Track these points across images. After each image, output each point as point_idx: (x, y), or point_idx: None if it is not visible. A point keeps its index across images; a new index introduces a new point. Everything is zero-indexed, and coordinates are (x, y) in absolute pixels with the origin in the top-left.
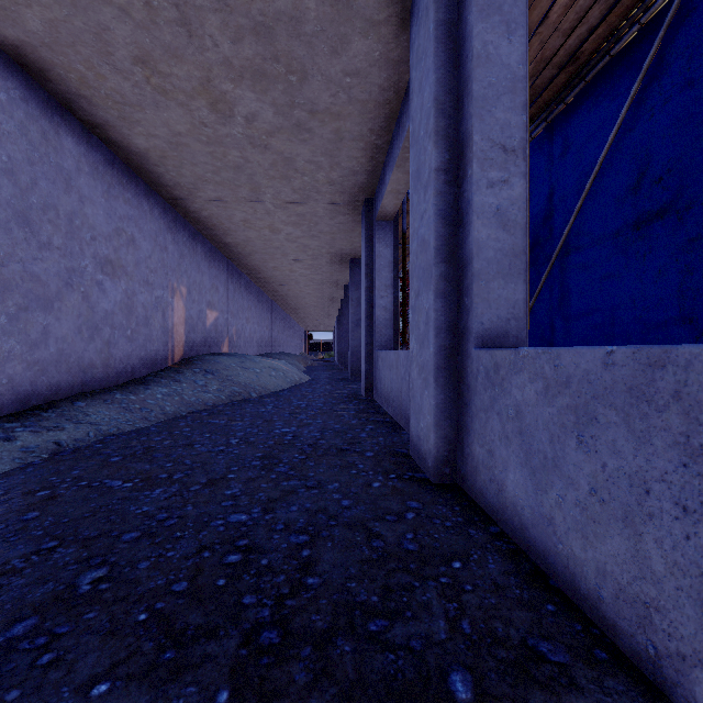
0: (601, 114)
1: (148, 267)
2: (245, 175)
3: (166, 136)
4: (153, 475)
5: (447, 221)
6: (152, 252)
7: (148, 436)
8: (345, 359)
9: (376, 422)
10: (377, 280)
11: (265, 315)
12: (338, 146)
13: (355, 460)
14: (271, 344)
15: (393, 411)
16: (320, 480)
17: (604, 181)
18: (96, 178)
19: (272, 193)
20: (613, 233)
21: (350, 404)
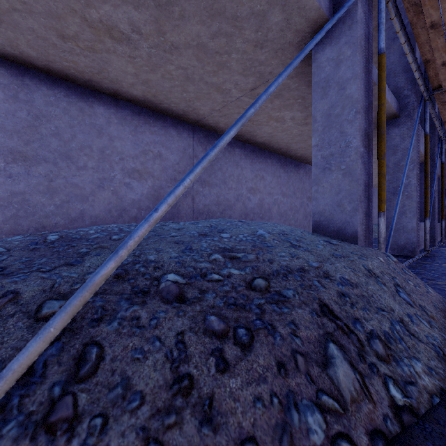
0: None
1: None
2: None
3: None
4: None
5: None
6: None
7: None
8: None
9: None
10: None
11: None
12: None
13: None
14: None
15: None
16: None
17: None
18: None
19: None
20: None
21: None
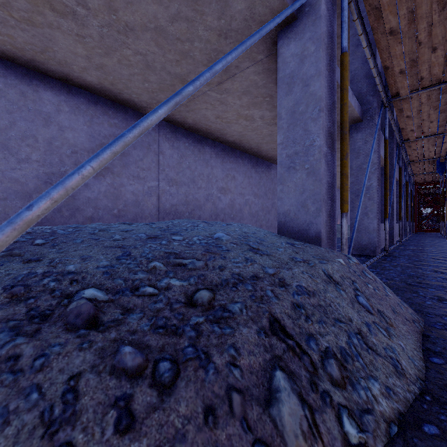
0: None
1: None
2: None
3: None
4: None
5: None
6: None
7: None
8: None
9: None
10: None
11: None
12: None
13: None
14: None
15: None
16: None
17: None
18: None
19: None
20: None
21: None
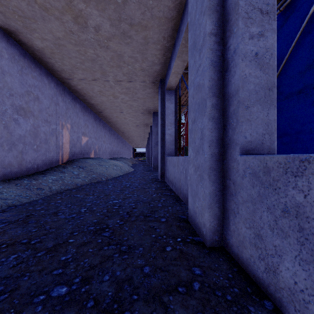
0: (289, 27)
1: (47, 113)
2: (97, 64)
3: (52, 40)
4: (18, 240)
5: (216, 68)
6: (49, 105)
7: (34, 206)
8: (150, 160)
9: (166, 195)
10: (166, 120)
11: (113, 140)
12: (146, 47)
13: (154, 225)
14: (116, 153)
15: (175, 189)
16: (130, 244)
17: (291, 64)
18: (13, 62)
19: (113, 76)
20: (297, 91)
21: (153, 184)
